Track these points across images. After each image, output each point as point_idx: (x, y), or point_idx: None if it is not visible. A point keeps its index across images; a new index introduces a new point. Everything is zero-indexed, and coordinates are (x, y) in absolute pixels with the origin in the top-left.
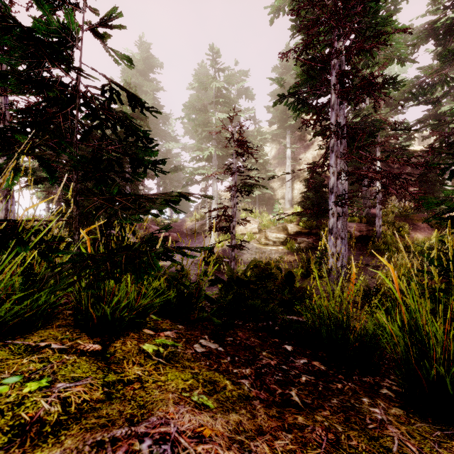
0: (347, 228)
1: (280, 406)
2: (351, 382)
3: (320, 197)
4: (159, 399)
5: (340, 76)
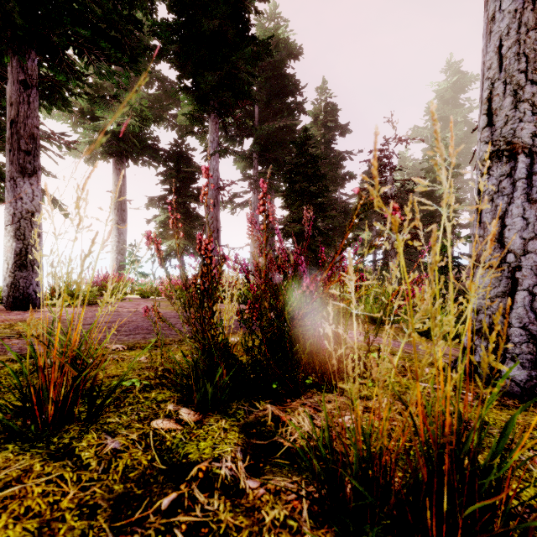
0: None
1: None
2: None
3: None
4: None
5: None
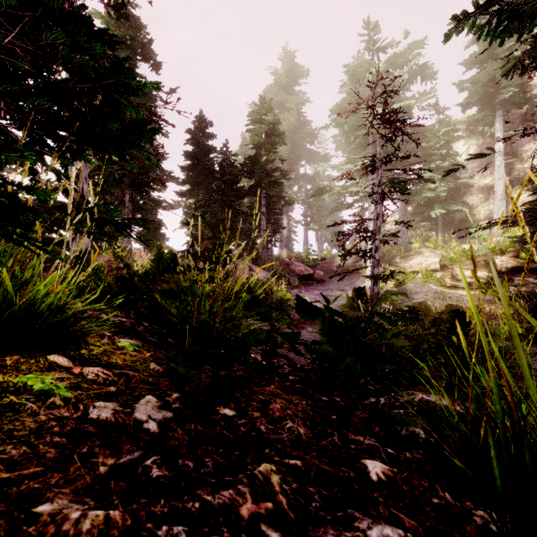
0: None
1: None
2: None
3: None
4: None
5: None
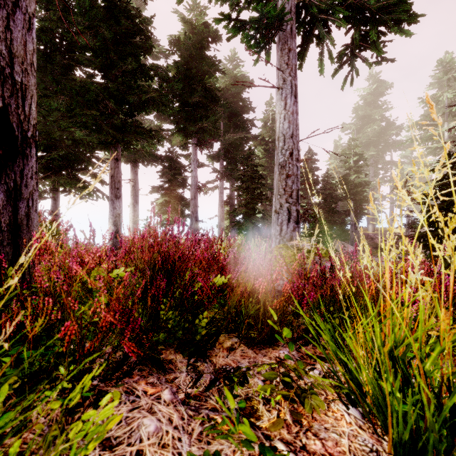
0: None
1: None
2: None
3: None
4: None
5: None
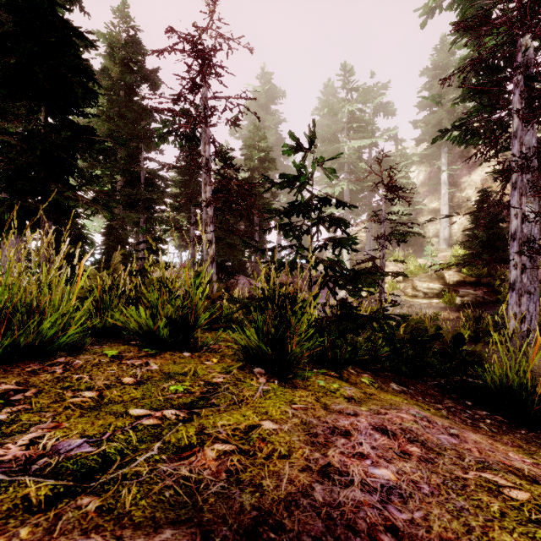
0: (540, 276)
1: (473, 426)
2: (535, 433)
3: (494, 235)
4: (397, 403)
5: (527, 80)
